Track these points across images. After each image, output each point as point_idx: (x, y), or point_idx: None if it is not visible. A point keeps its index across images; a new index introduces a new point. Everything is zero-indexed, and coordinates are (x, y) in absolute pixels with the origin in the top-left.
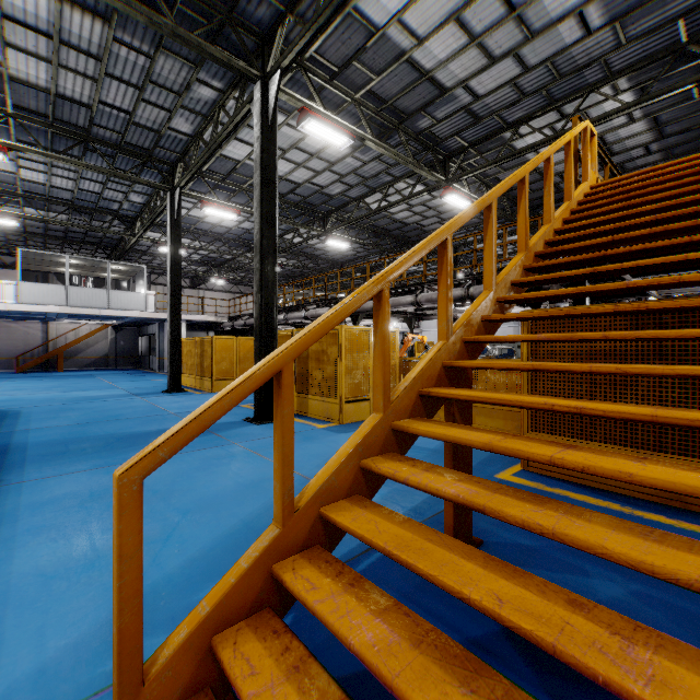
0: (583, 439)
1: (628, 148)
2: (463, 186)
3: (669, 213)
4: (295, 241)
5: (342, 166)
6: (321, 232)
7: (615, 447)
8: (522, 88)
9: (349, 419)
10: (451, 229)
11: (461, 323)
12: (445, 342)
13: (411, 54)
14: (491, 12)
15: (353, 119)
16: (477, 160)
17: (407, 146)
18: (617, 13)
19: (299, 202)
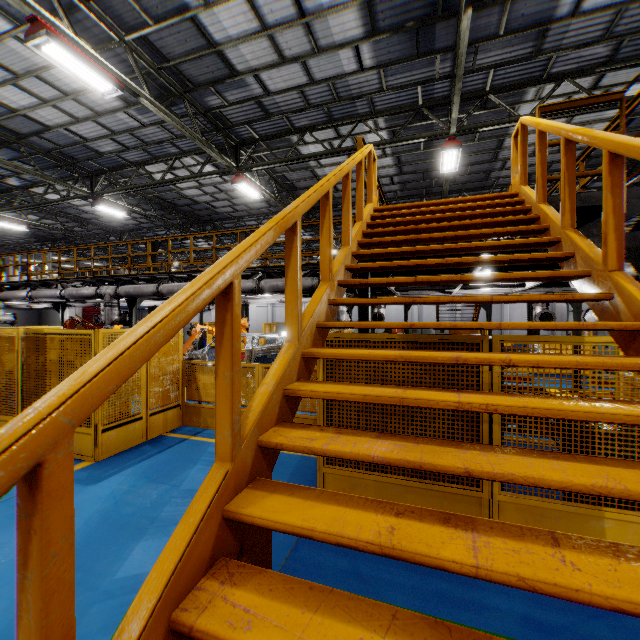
0: (376, 470)
1: (381, 175)
2: (254, 176)
3: (459, 259)
4: (51, 197)
5: (113, 121)
6: (86, 193)
7: (403, 478)
8: (308, 97)
9: (110, 451)
10: (239, 264)
11: (255, 414)
12: (229, 469)
13: (197, 14)
14: (283, 7)
15: (125, 67)
16: (267, 154)
17: (194, 119)
18: (382, 60)
19: (51, 150)
